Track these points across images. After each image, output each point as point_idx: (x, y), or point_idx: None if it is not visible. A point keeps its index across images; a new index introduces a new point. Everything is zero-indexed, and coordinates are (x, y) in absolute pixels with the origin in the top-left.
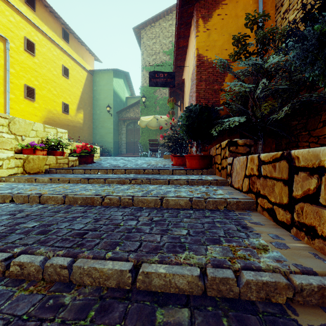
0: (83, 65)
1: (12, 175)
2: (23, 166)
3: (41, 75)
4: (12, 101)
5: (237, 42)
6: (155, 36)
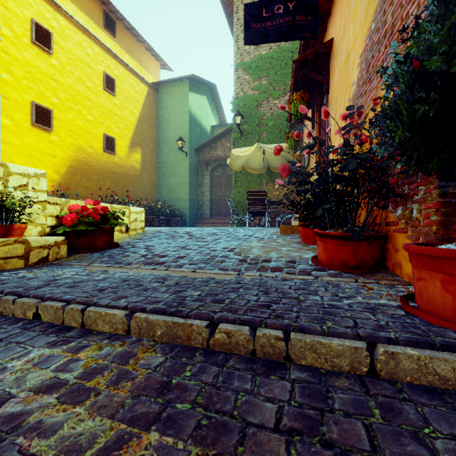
0: (140, 74)
1: None
2: None
3: (63, 87)
4: (7, 131)
5: None
6: None
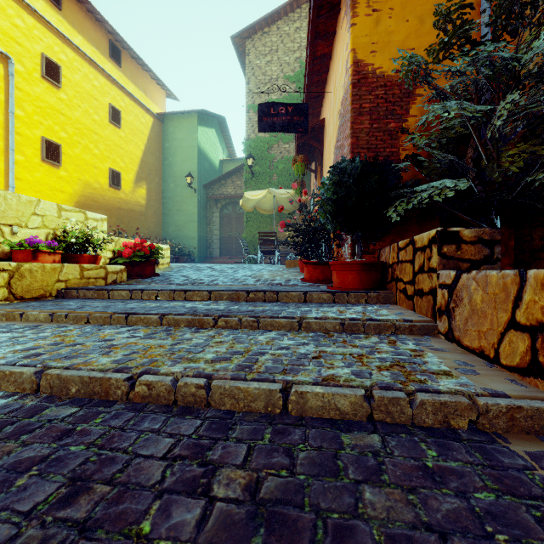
0: (146, 105)
1: None
2: (8, 285)
3: (71, 121)
4: (19, 166)
5: (445, 20)
6: (270, 50)
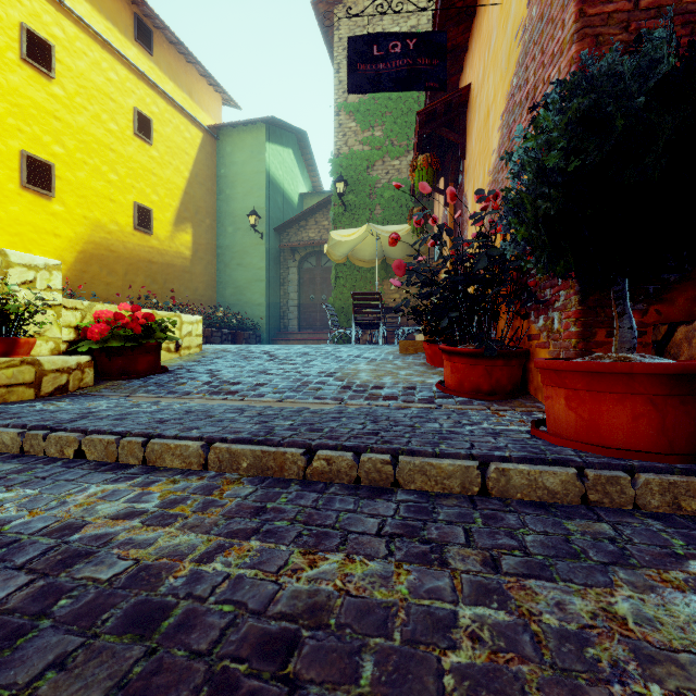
0: (191, 113)
1: None
2: None
3: (71, 129)
4: None
5: None
6: (371, 18)
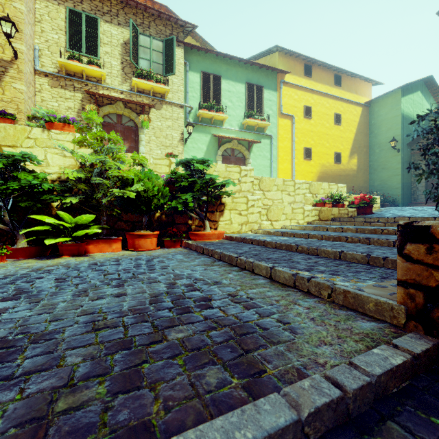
0: (356, 101)
1: (313, 221)
2: (318, 215)
3: (315, 133)
4: (296, 165)
5: None
6: None
